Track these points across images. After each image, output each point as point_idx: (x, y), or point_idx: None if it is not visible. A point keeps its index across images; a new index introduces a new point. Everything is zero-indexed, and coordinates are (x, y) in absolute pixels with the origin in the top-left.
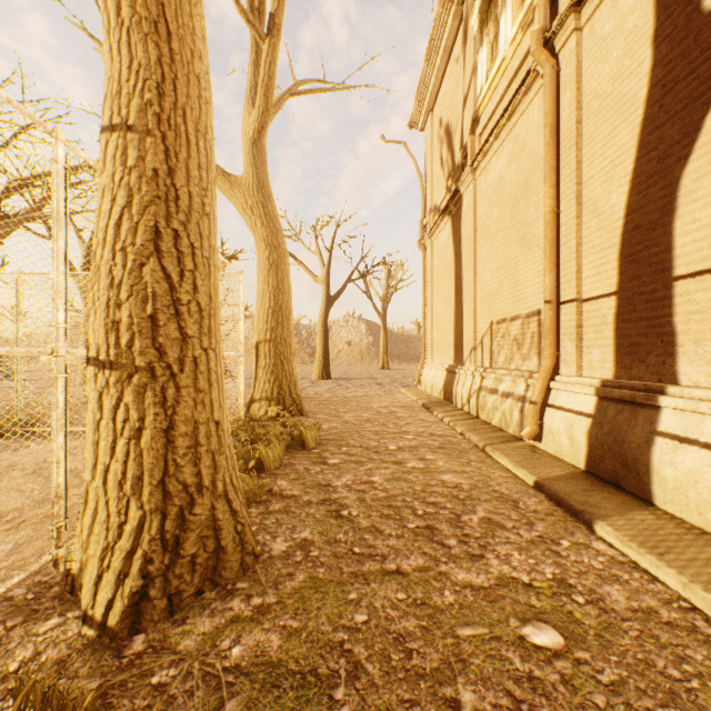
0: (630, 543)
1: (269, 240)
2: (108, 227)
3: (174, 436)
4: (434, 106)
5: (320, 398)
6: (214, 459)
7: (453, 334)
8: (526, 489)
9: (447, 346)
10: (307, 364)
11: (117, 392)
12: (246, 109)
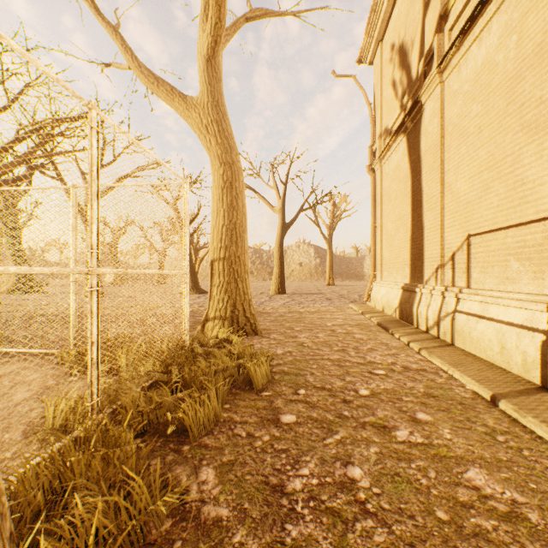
0: None
1: (223, 157)
2: None
3: None
4: (385, 34)
5: (275, 313)
6: None
7: (409, 252)
8: None
9: (400, 264)
10: (266, 281)
11: None
12: (200, 27)
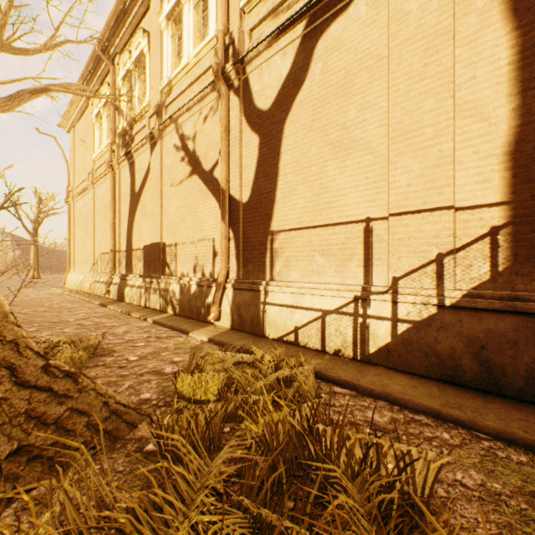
0: (112, 306)
1: None
2: None
3: None
4: (77, 126)
5: None
6: None
7: (86, 257)
8: (97, 305)
9: (83, 262)
10: None
11: None
12: None
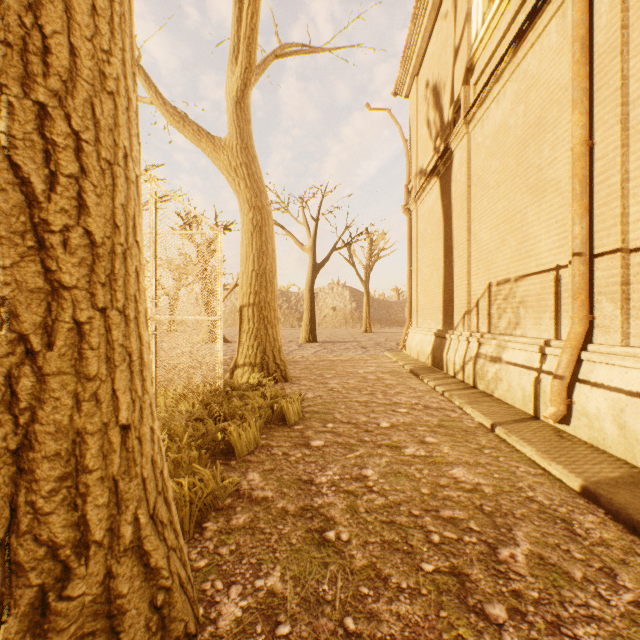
0: None
1: (253, 202)
2: None
3: (33, 459)
4: (420, 69)
5: (306, 362)
6: (118, 489)
7: (442, 298)
8: (571, 497)
9: (434, 310)
10: (295, 328)
11: None
12: (229, 68)
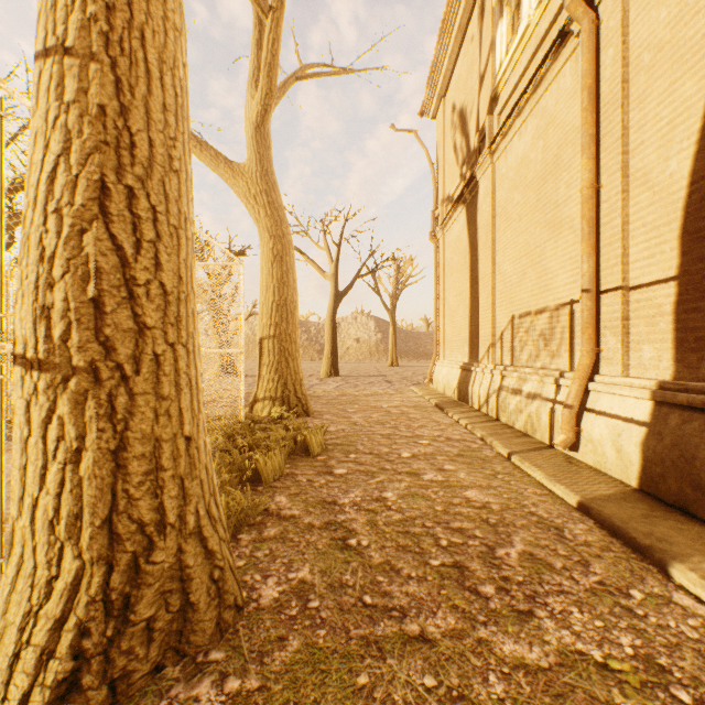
0: None
1: (273, 230)
2: (39, 182)
3: (127, 458)
4: (447, 91)
5: (328, 396)
6: (184, 486)
7: (468, 330)
8: (568, 511)
9: (461, 342)
10: (315, 361)
11: (47, 401)
12: (248, 92)
